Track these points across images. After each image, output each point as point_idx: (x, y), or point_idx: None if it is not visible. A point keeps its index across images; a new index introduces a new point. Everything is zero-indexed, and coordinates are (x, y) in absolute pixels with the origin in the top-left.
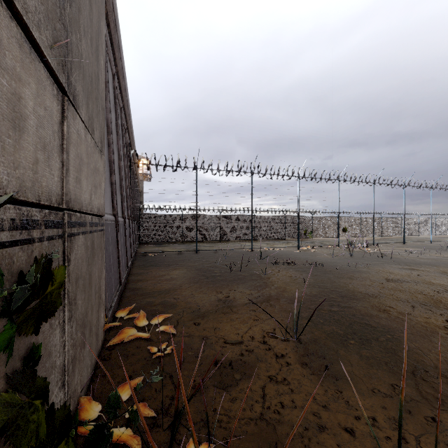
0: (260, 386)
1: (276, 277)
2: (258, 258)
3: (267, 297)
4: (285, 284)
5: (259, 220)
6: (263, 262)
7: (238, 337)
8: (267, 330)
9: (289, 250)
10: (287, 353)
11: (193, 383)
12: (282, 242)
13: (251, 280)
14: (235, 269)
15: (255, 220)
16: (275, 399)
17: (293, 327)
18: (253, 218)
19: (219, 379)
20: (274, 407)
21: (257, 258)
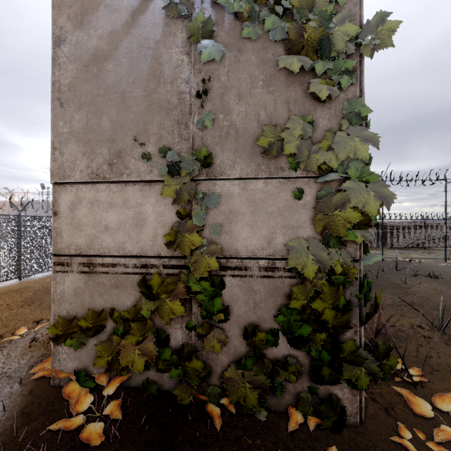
0: (413, 346)
1: (418, 288)
2: (392, 268)
3: (410, 303)
4: (428, 295)
5: (388, 227)
6: (399, 273)
7: (390, 322)
8: (414, 323)
9: (431, 263)
10: (433, 337)
11: (367, 336)
12: (421, 252)
13: (390, 288)
14: (370, 277)
15: (384, 227)
16: (425, 352)
17: (438, 325)
18: (380, 224)
19: (383, 338)
20: (425, 355)
21: (391, 268)
